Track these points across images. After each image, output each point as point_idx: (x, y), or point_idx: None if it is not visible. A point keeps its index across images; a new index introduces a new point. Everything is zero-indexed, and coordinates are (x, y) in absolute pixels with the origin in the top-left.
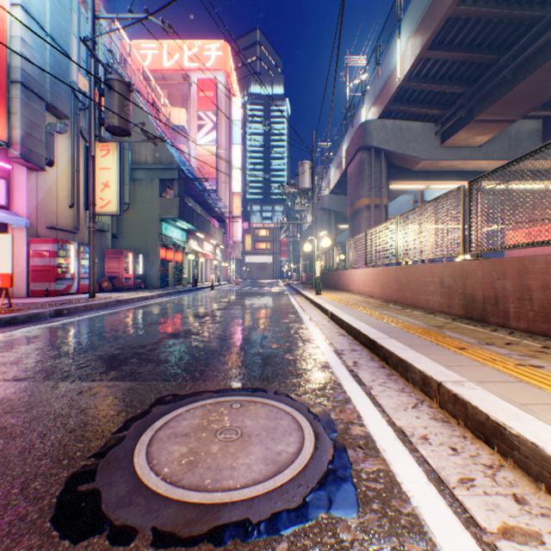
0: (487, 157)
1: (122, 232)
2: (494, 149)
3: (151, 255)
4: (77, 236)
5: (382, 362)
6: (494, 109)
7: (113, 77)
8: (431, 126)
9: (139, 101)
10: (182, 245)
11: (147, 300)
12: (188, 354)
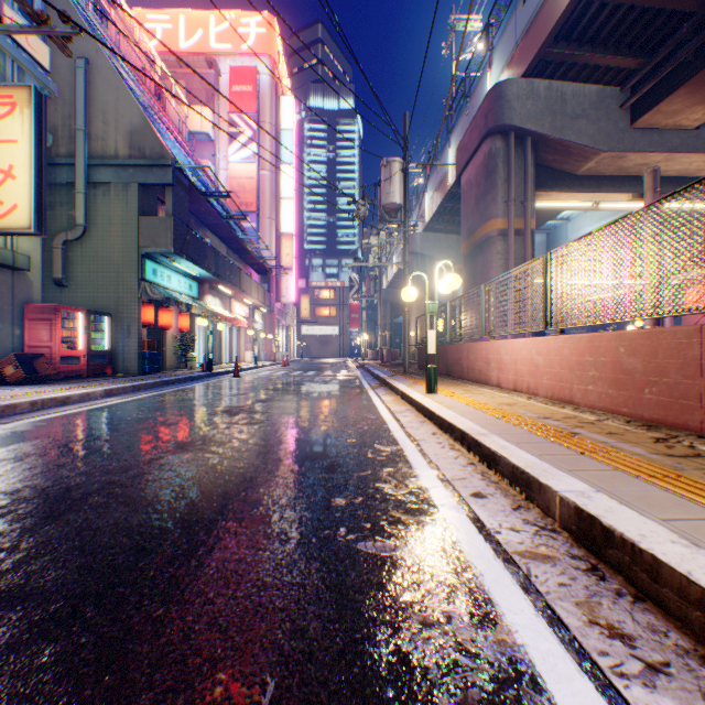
0: None
1: (74, 277)
2: None
3: (126, 316)
4: None
5: None
6: None
7: None
8: (614, 93)
9: (119, 65)
10: (186, 302)
11: (66, 404)
12: None
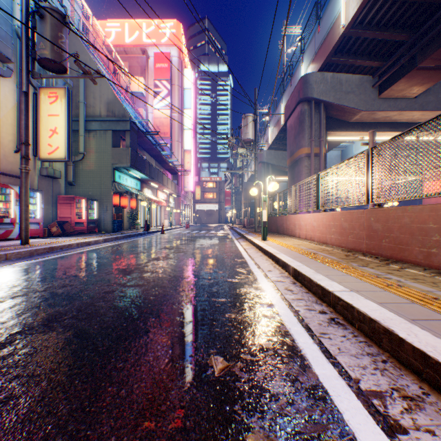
0: (422, 108)
1: (78, 180)
2: (429, 100)
3: (105, 201)
4: None
5: None
6: (440, 54)
7: (44, 5)
8: (369, 79)
9: (98, 62)
10: (135, 193)
11: (89, 245)
12: None
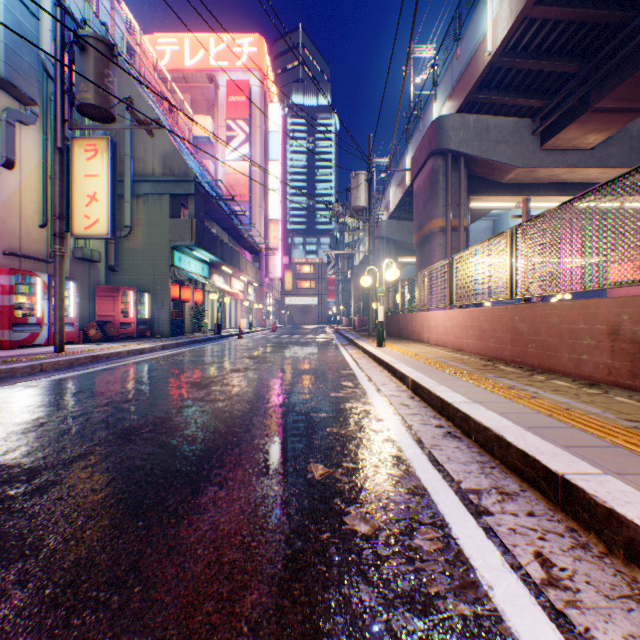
0: (601, 164)
1: (122, 264)
2: (610, 153)
3: (160, 293)
4: (52, 266)
5: (626, 564)
6: (622, 92)
7: (86, 33)
8: (527, 123)
9: (148, 98)
10: (202, 281)
11: (143, 353)
12: (110, 509)
